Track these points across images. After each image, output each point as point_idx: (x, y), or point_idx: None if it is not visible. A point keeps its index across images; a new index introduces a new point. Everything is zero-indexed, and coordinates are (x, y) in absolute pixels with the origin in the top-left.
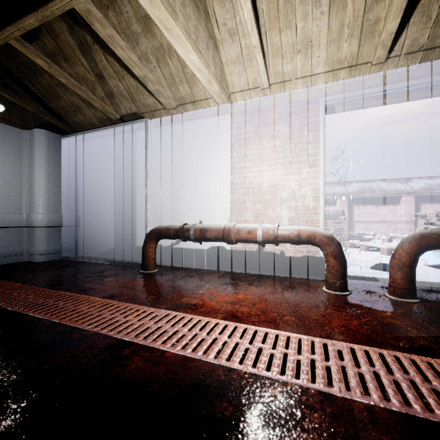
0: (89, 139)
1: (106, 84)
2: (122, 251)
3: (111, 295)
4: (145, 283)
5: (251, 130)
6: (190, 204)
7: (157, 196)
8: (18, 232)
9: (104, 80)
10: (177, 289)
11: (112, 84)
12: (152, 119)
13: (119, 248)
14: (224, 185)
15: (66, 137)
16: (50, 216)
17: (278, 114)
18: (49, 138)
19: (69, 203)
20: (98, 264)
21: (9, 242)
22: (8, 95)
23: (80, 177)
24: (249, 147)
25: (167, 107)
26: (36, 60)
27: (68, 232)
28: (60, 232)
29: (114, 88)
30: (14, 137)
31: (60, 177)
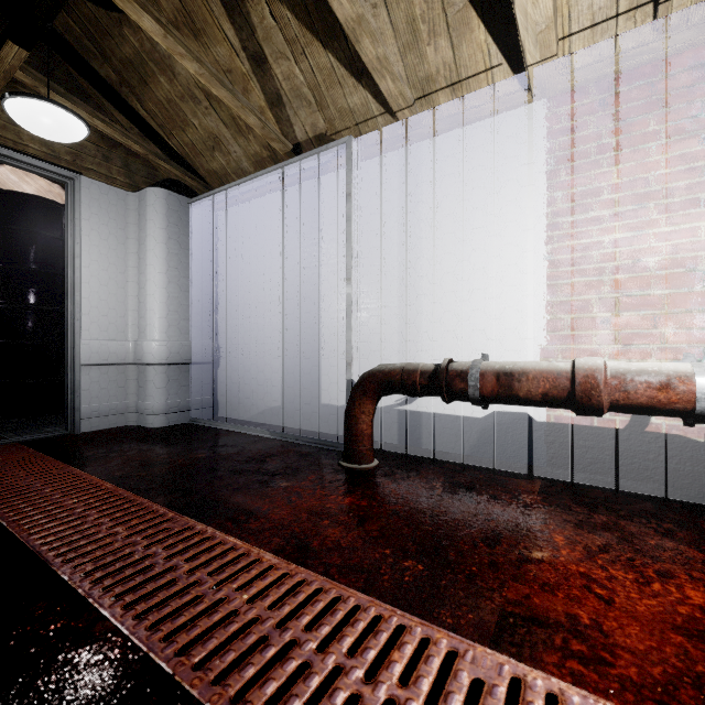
0: (235, 204)
1: (270, 77)
2: (293, 413)
3: (298, 547)
4: (367, 504)
5: (607, 129)
6: (440, 317)
7: (365, 303)
8: (122, 374)
9: (266, 66)
10: (460, 535)
11: (281, 73)
12: (362, 135)
13: (288, 406)
14: (528, 271)
15: (197, 201)
16: (171, 345)
17: (696, 71)
18: (170, 204)
19: (202, 321)
20: (253, 438)
21: (106, 391)
22: (102, 123)
23: (220, 274)
24: (601, 171)
25: (393, 105)
26: (140, 19)
27: (200, 373)
28: (188, 373)
29: (284, 82)
30: (114, 204)
31: (187, 273)
